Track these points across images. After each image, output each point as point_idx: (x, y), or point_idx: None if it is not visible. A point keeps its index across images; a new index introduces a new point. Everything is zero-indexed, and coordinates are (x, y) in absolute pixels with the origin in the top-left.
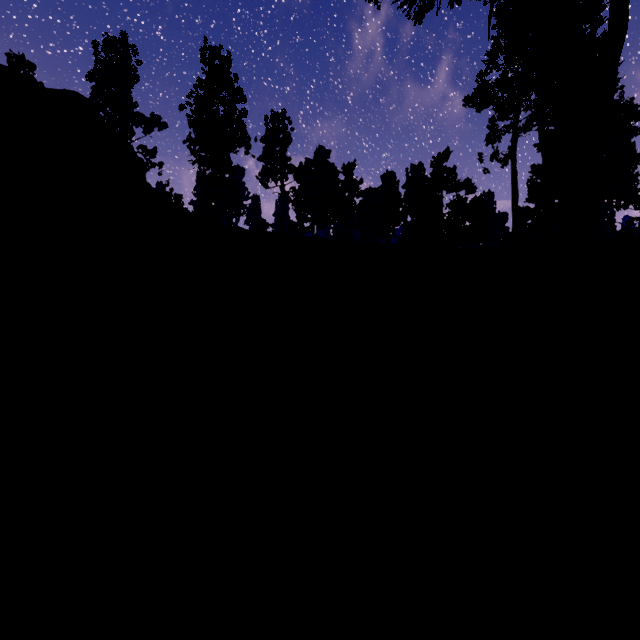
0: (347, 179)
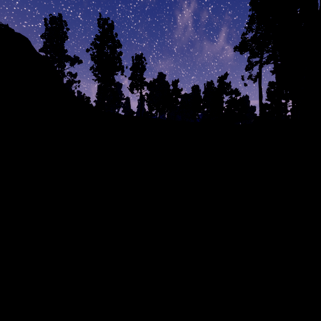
0: (174, 88)
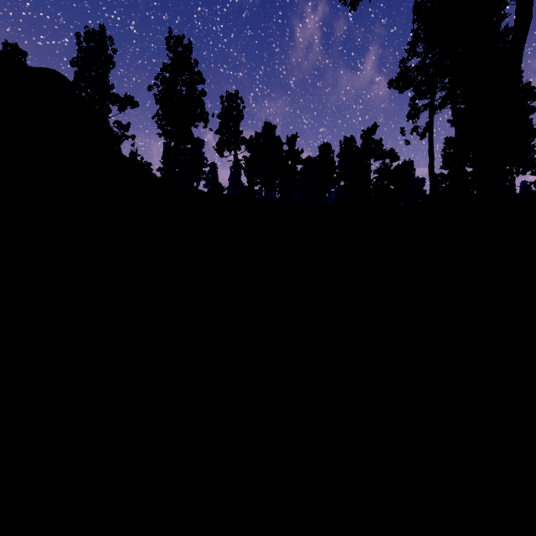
0: (290, 149)
